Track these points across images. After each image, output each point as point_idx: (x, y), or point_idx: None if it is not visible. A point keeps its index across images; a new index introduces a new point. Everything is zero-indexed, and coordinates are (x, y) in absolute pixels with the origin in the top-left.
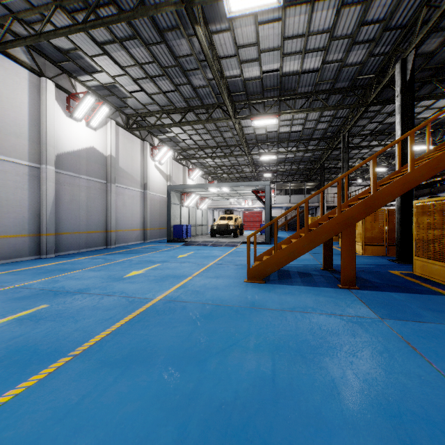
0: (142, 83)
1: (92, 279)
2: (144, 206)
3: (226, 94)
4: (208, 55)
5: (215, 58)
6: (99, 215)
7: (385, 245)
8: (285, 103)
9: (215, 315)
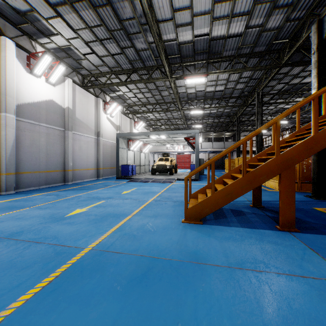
0: (93, 46)
1: (33, 219)
2: (98, 150)
3: (163, 56)
4: (147, 14)
5: (154, 21)
6: (57, 157)
7: (298, 182)
8: (212, 65)
9: (151, 277)
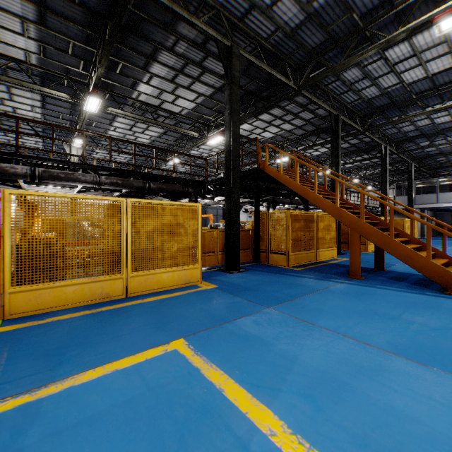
0: None
1: None
2: None
3: None
4: None
5: None
6: None
7: None
8: None
9: None
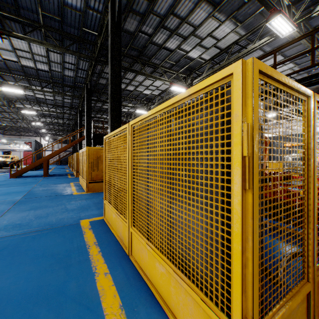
0: None
1: None
2: None
3: (3, 98)
4: None
5: None
6: None
7: None
8: (41, 106)
9: None
